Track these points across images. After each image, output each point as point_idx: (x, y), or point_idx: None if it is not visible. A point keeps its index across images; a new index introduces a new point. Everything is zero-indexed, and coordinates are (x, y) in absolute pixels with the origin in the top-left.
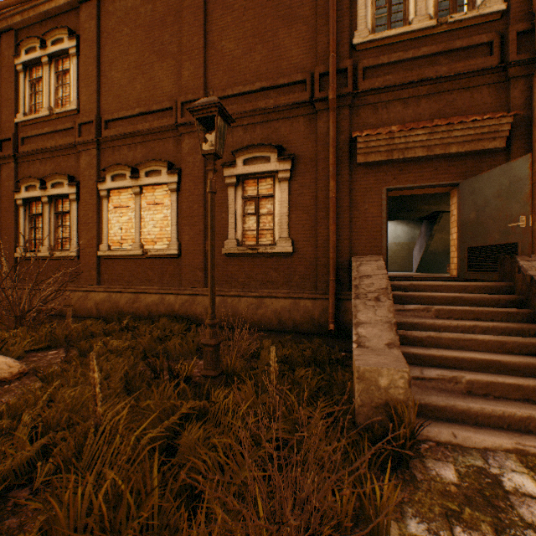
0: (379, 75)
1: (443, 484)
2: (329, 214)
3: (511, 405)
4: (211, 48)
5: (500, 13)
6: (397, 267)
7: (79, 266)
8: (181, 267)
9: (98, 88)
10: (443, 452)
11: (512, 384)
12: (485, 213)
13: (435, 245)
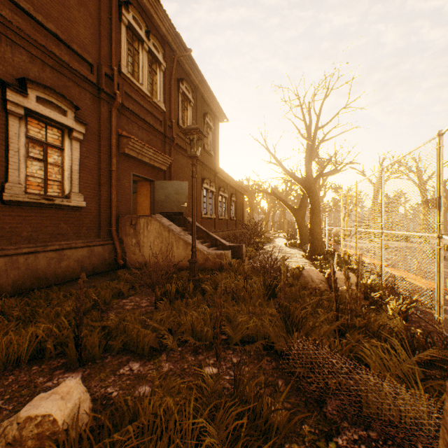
0: (130, 102)
1: None
2: (112, 182)
3: None
4: None
5: (164, 111)
6: None
7: None
8: None
9: None
10: None
11: None
12: (170, 198)
13: None
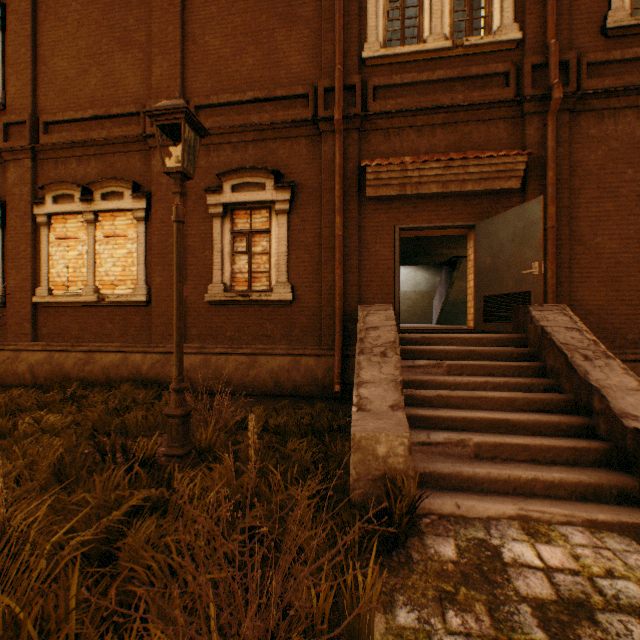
0: (392, 97)
1: (441, 563)
2: (335, 256)
3: (517, 468)
4: (191, 42)
5: (516, 43)
6: (417, 319)
7: (5, 317)
8: (151, 318)
9: (34, 78)
10: (445, 526)
11: (519, 445)
12: (500, 259)
13: (455, 294)
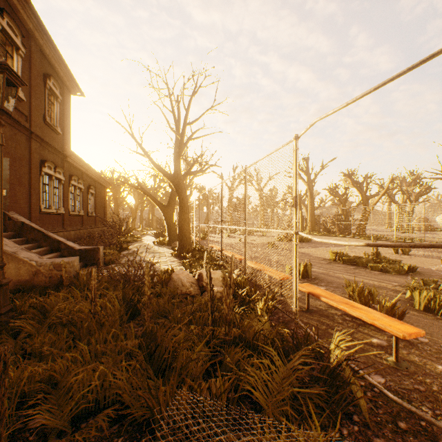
0: None
1: None
2: None
3: None
4: None
5: None
6: None
7: None
8: None
9: None
10: None
11: None
12: None
13: None
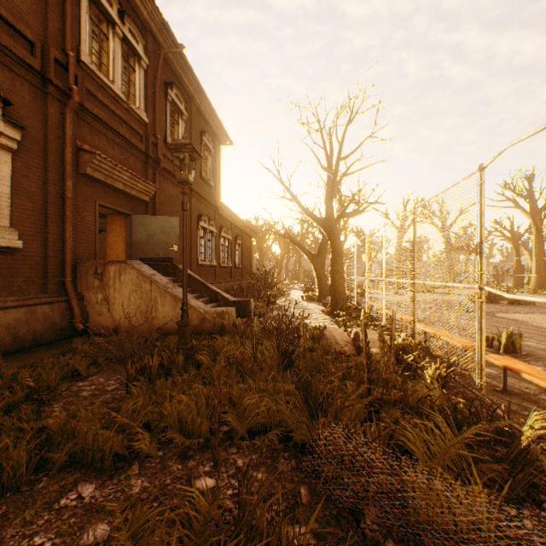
0: (95, 104)
1: None
2: (67, 213)
3: None
4: None
5: (146, 123)
6: None
7: None
8: None
9: None
10: None
11: None
12: (154, 239)
13: None
